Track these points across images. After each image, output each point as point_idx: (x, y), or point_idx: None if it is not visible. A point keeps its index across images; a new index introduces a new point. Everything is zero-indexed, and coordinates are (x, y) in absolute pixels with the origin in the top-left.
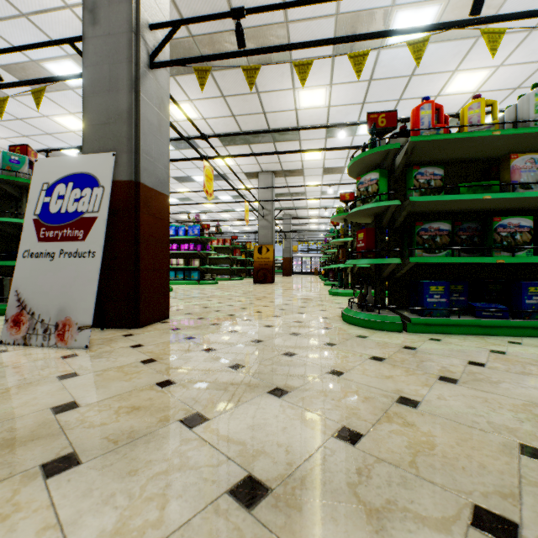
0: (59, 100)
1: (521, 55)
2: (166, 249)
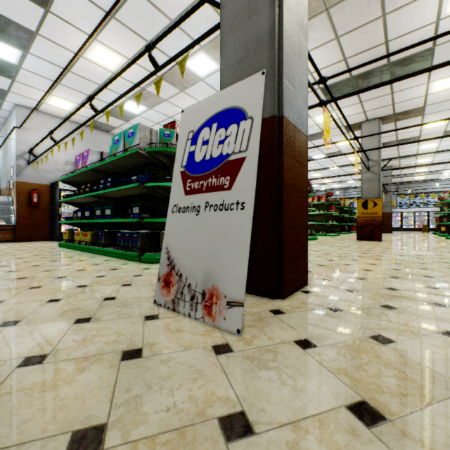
0: (193, 93)
1: None
2: (304, 200)
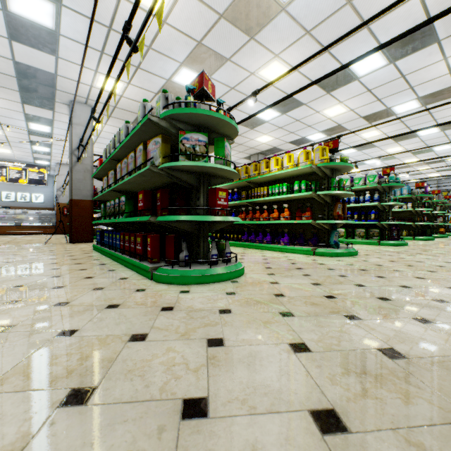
0: None
1: (278, 45)
2: (90, 218)
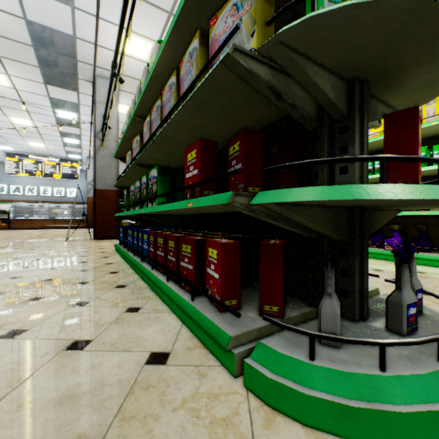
0: None
1: None
2: (115, 211)
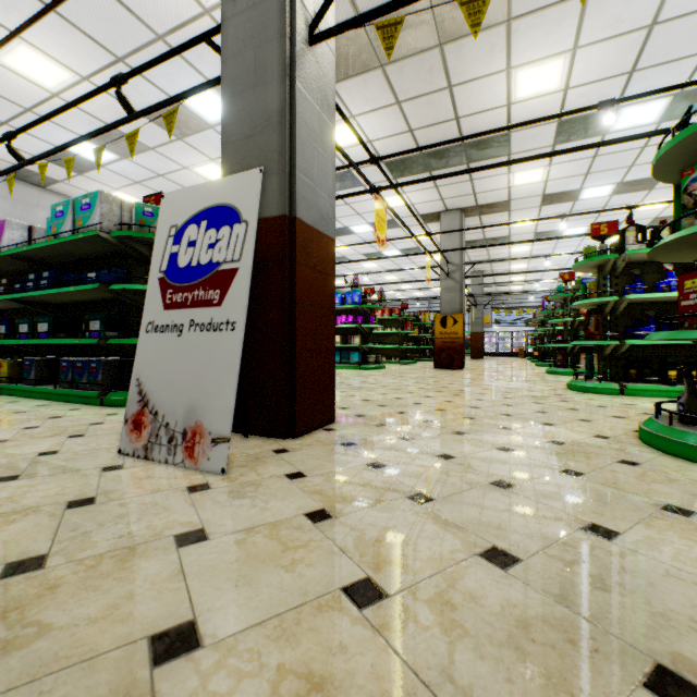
0: (199, 145)
1: None
2: (330, 318)
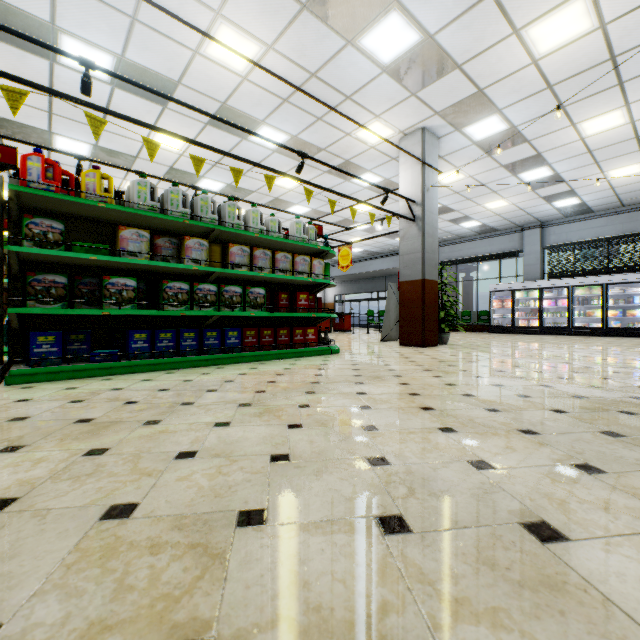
0: None
1: (207, 140)
2: None
